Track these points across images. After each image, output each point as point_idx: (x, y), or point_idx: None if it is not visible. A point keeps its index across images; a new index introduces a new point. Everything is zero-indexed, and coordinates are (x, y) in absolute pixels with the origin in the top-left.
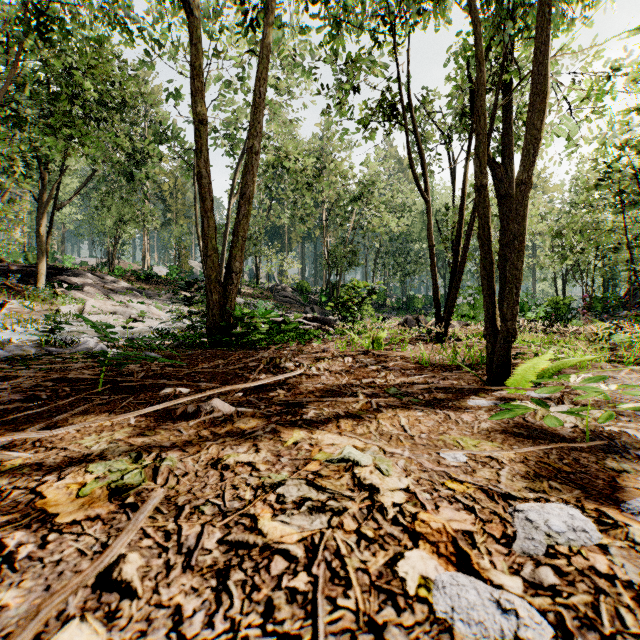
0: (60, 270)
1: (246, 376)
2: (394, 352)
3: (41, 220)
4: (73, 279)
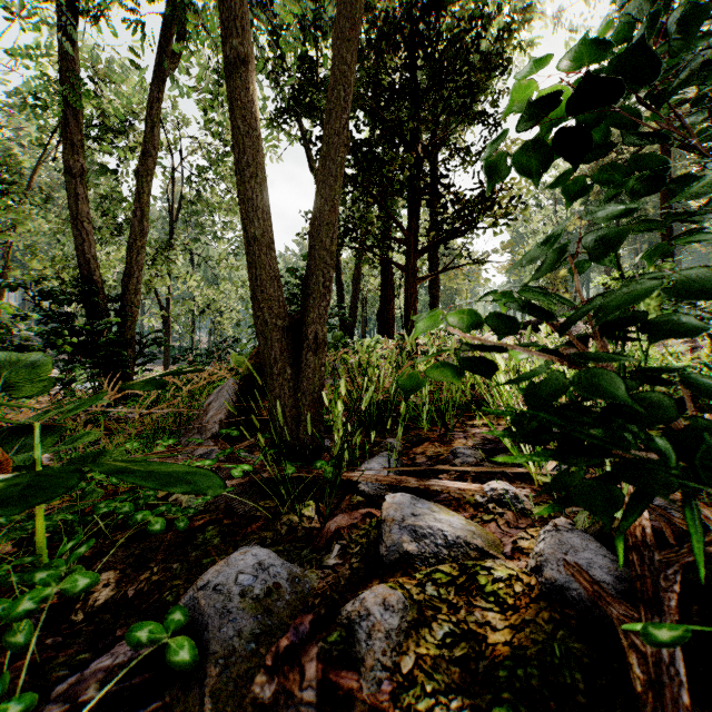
0: None
1: None
2: None
3: None
4: None
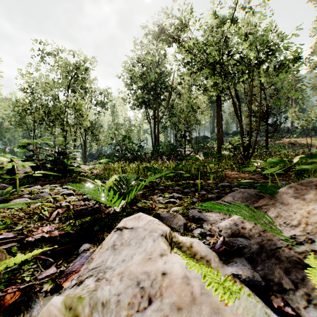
0: None
1: None
2: None
3: None
4: None
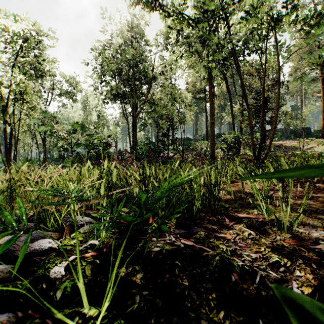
0: None
1: None
2: None
3: None
4: None
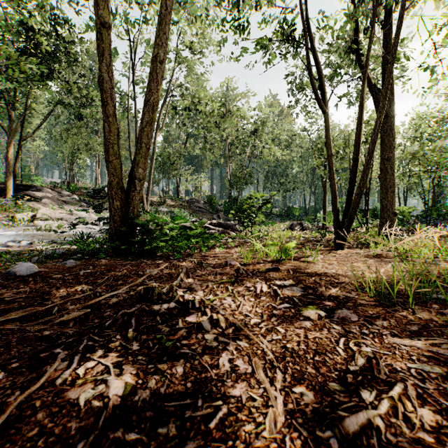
0: (28, 187)
1: (39, 373)
2: (311, 267)
3: (9, 148)
4: (36, 193)
